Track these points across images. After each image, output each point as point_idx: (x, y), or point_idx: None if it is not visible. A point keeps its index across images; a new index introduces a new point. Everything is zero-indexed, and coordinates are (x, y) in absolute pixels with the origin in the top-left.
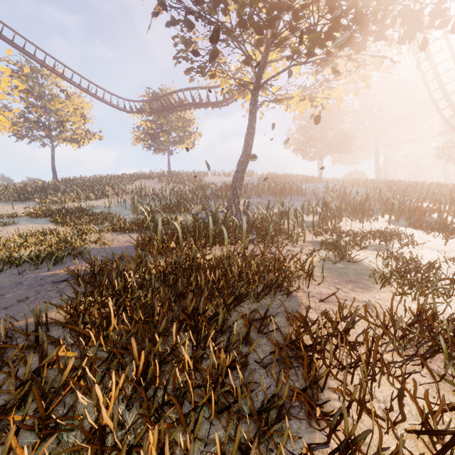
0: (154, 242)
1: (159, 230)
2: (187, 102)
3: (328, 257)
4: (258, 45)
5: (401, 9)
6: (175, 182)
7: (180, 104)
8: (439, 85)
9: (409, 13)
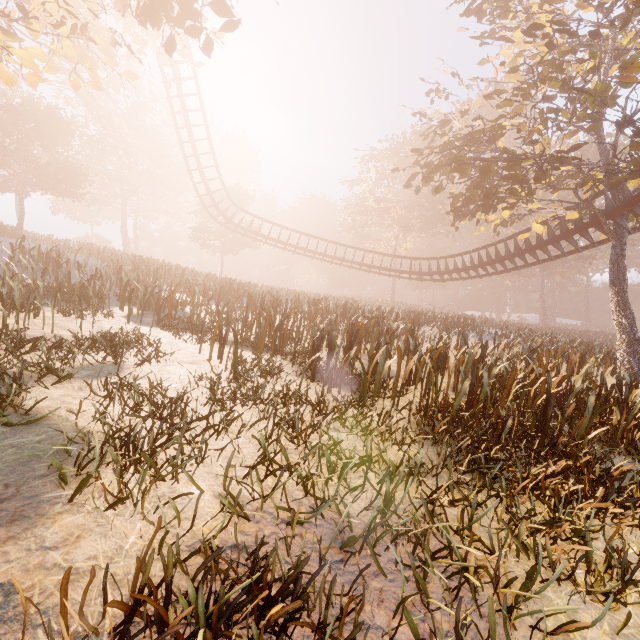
0: None
1: None
2: None
3: None
4: None
5: None
6: None
7: None
8: (194, 152)
9: None
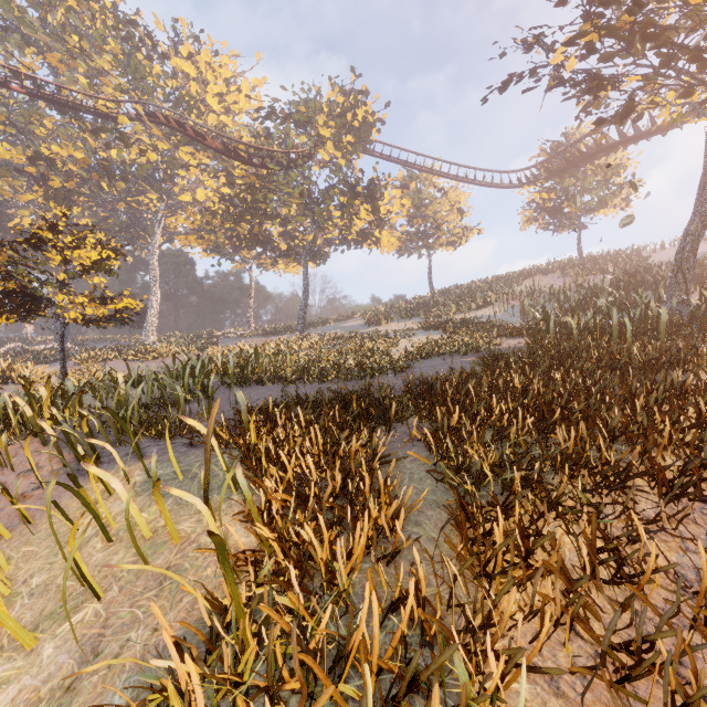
0: (545, 339)
1: (551, 328)
2: (609, 142)
3: None
4: (702, 67)
5: None
6: (591, 272)
7: (597, 150)
8: None
9: None
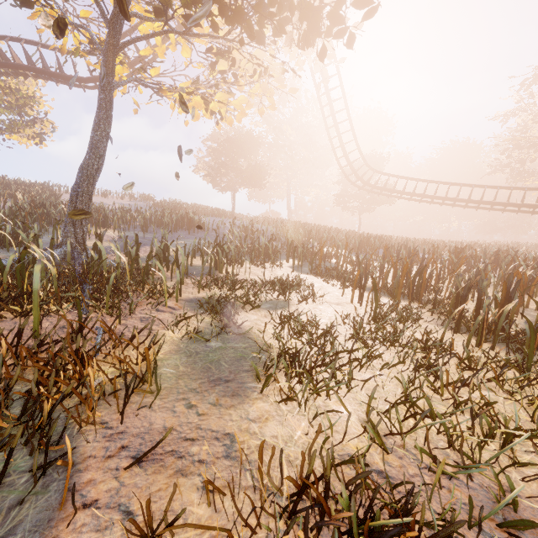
0: None
1: None
2: (17, 61)
3: (199, 331)
4: None
5: (300, 1)
6: (1, 195)
7: (3, 62)
8: (337, 133)
9: (308, 6)
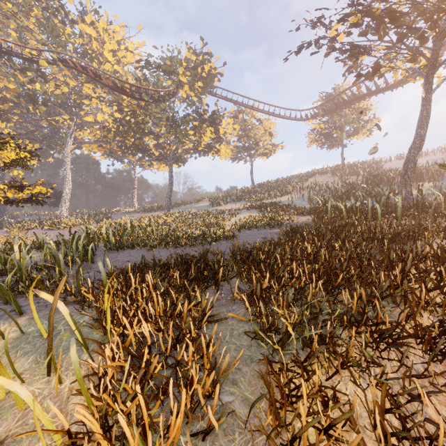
0: (325, 217)
1: (329, 210)
2: (361, 94)
3: None
4: (422, 43)
5: None
6: (349, 174)
7: (354, 99)
8: None
9: None
